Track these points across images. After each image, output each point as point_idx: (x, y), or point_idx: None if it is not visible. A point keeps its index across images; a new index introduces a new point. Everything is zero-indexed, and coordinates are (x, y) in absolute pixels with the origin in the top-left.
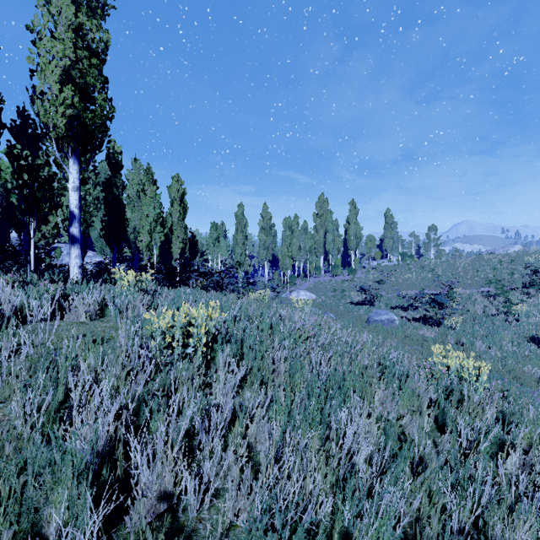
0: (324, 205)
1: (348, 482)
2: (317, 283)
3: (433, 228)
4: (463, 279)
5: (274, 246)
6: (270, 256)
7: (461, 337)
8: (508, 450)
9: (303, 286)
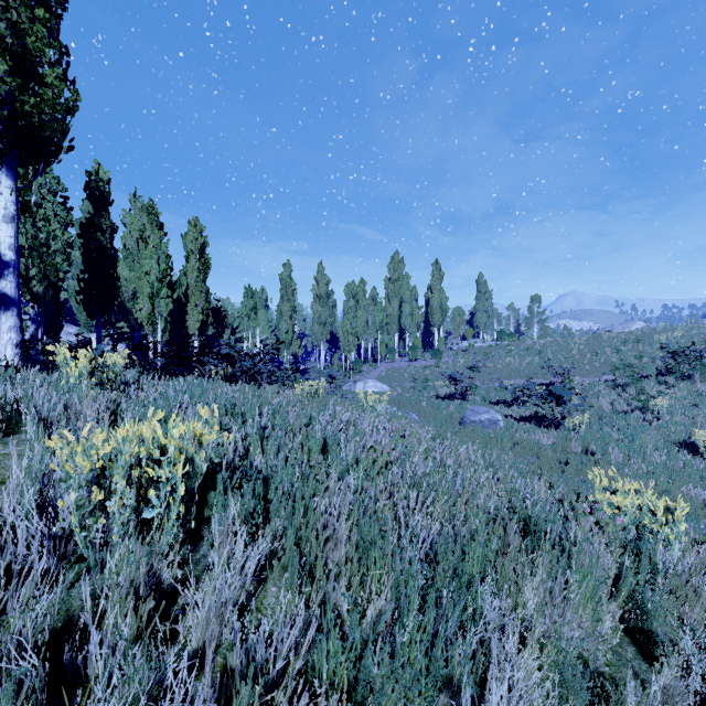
0: (399, 267)
1: None
2: (391, 369)
3: (536, 299)
4: (579, 364)
5: (333, 321)
6: (327, 333)
7: (588, 443)
8: None
9: (371, 374)
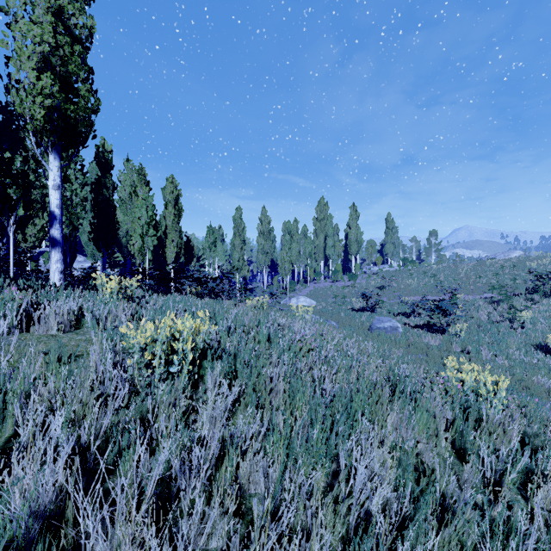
0: (324, 209)
1: (365, 548)
2: (317, 288)
3: (434, 233)
4: (466, 285)
5: (273, 251)
6: (269, 261)
7: (466, 344)
8: (537, 481)
9: (303, 292)
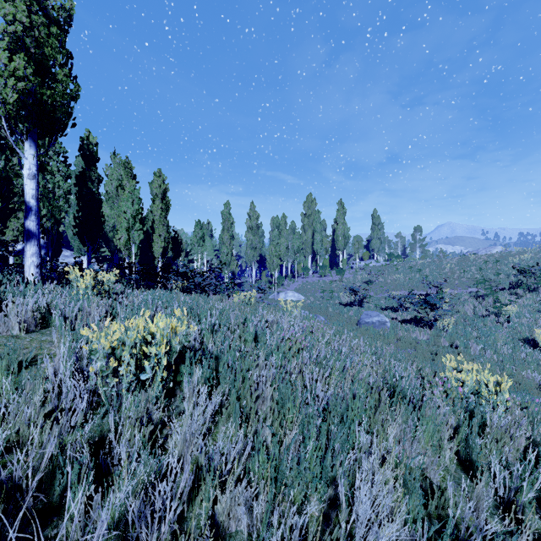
0: (312, 205)
1: None
2: (305, 283)
3: (418, 229)
4: (450, 280)
5: (262, 246)
6: (257, 256)
7: (454, 339)
8: None
9: (291, 287)
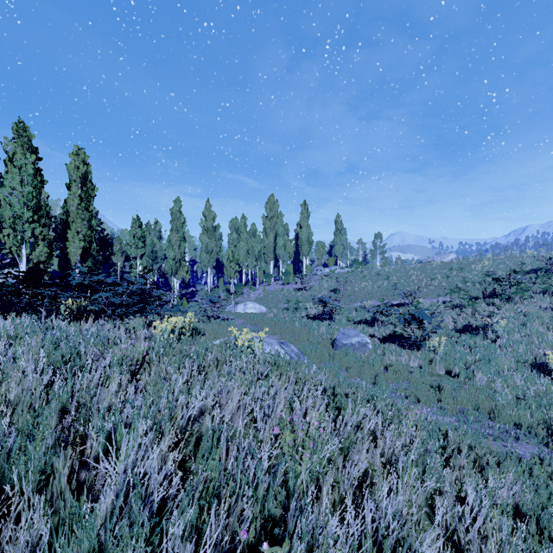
0: (274, 207)
1: None
2: (267, 292)
3: (379, 235)
4: (419, 288)
5: (219, 251)
6: (214, 261)
7: (449, 364)
8: None
9: (251, 296)
